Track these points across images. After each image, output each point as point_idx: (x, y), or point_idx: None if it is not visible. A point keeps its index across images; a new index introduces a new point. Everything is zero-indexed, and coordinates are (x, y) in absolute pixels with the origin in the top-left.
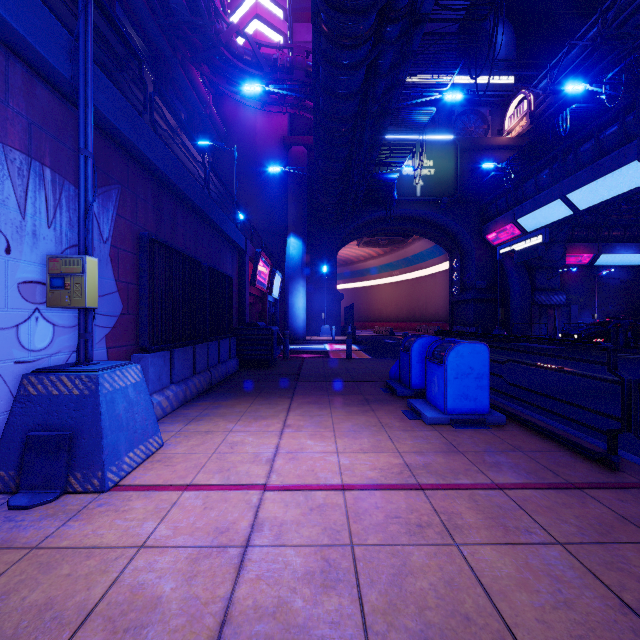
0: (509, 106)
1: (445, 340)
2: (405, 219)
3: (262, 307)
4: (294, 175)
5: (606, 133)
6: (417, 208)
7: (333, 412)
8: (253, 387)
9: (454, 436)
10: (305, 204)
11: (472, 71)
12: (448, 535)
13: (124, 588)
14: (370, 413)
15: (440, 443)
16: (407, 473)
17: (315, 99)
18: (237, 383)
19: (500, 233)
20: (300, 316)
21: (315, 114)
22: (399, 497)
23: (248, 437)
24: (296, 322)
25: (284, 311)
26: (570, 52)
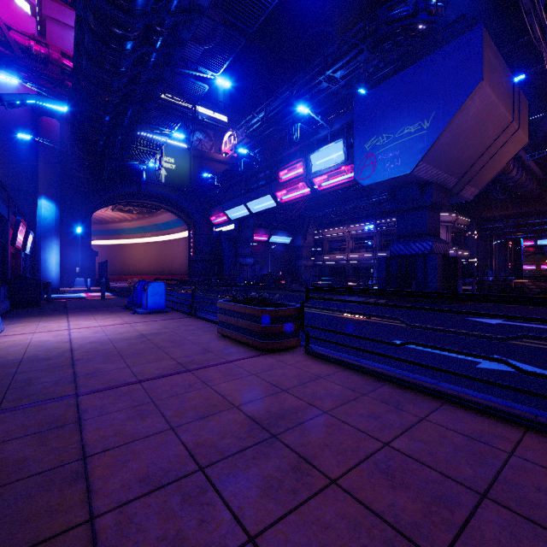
0: (225, 135)
1: (151, 282)
2: (154, 196)
3: (16, 262)
4: (46, 143)
5: (260, 176)
6: (163, 191)
7: (94, 316)
8: (35, 314)
9: (148, 316)
10: (58, 171)
11: (202, 104)
12: (132, 327)
13: (36, 340)
14: (114, 314)
15: (141, 317)
16: (125, 322)
17: (73, 107)
18: (19, 313)
19: (218, 217)
20: (54, 270)
21: (73, 116)
22: (120, 325)
23: (51, 324)
24: (49, 275)
25: (32, 265)
26: (261, 111)
